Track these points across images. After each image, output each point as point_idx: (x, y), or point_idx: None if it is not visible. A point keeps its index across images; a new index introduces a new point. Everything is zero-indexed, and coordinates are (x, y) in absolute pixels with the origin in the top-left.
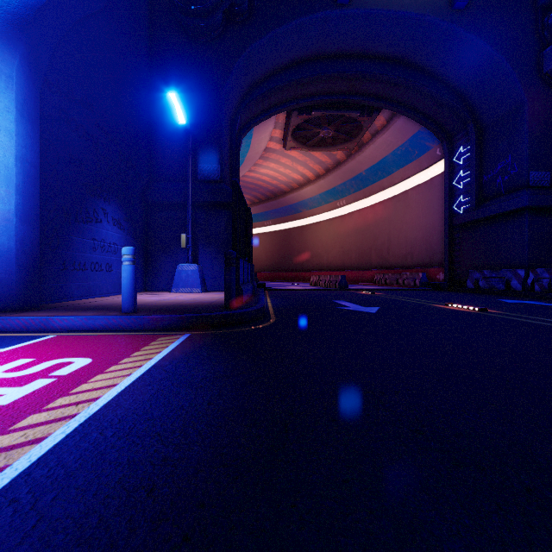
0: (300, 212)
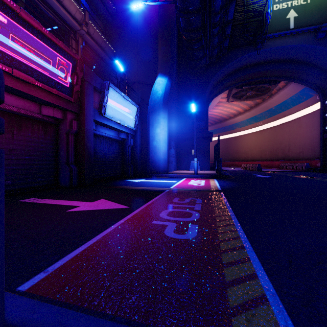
0: (234, 129)
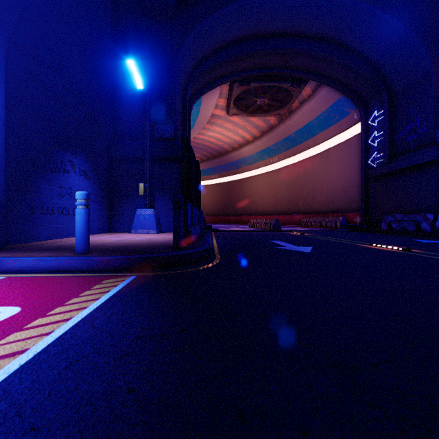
0: (240, 168)
